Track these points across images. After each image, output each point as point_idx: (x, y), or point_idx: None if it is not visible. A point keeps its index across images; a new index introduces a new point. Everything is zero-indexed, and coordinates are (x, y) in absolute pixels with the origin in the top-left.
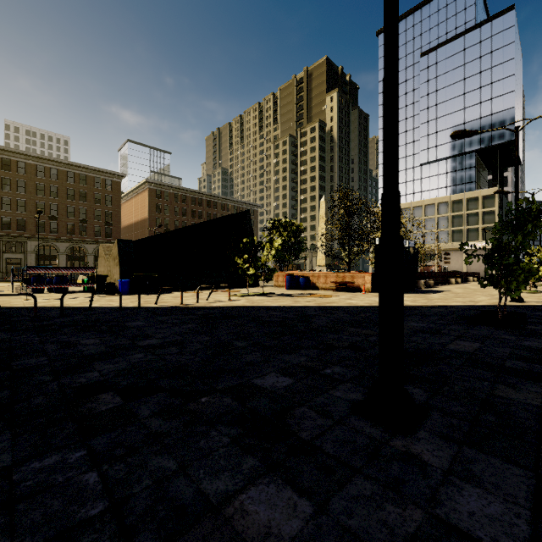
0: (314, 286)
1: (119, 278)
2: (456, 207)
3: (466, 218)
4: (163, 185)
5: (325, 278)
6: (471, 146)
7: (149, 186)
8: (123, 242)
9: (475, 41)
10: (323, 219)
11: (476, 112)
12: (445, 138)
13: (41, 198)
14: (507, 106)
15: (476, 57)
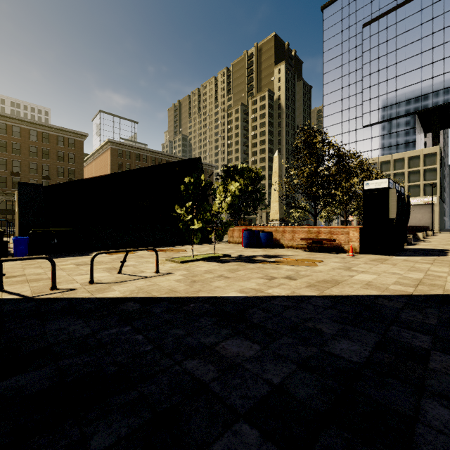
0: (278, 243)
1: (18, 234)
2: (397, 166)
3: (407, 175)
4: (124, 144)
5: (292, 233)
6: (412, 108)
7: (111, 146)
8: (27, 186)
9: (416, 9)
10: (277, 174)
11: (417, 76)
12: (386, 101)
13: (2, 155)
14: (448, 69)
15: (417, 24)
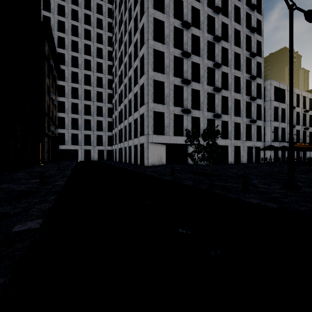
0: None
1: None
2: None
3: None
4: None
5: None
6: None
7: None
8: None
9: None
10: None
11: None
12: None
13: None
14: None
15: None
